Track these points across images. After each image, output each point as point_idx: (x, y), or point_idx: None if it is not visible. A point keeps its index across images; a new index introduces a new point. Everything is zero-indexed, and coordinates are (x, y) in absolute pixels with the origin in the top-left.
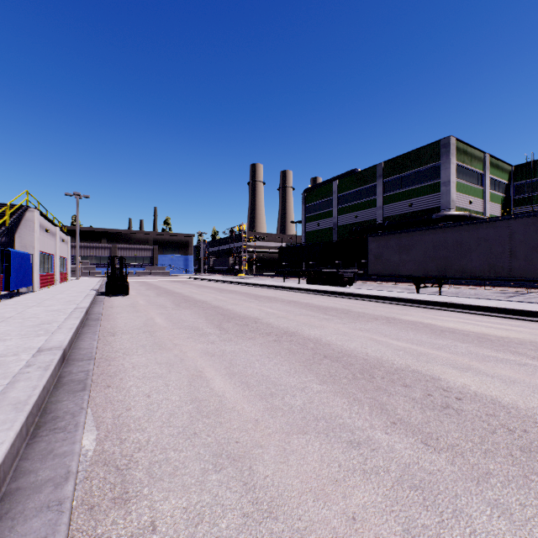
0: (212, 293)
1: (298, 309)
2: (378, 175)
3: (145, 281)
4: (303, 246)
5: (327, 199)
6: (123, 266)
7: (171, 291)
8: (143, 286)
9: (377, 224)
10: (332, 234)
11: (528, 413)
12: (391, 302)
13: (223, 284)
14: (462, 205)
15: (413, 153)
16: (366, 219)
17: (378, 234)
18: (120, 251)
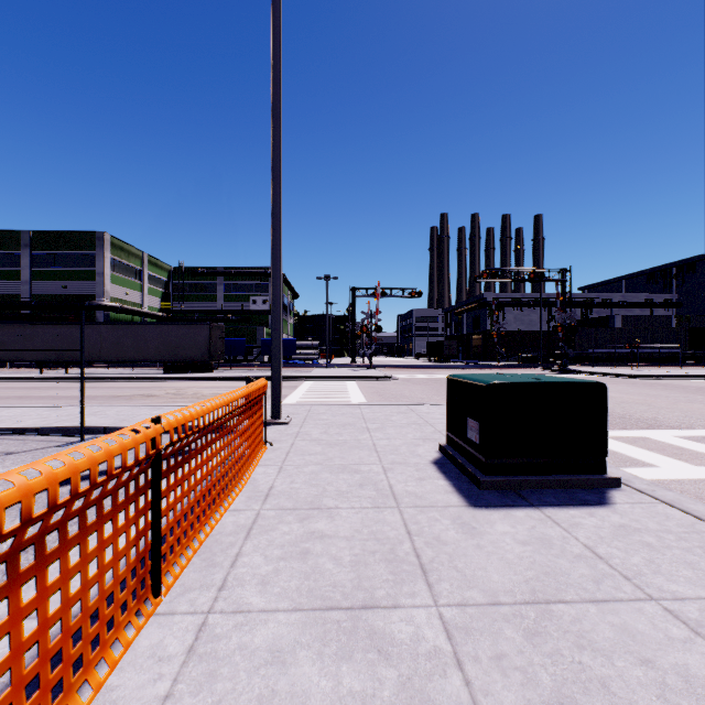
0: None
1: None
2: (25, 243)
3: None
4: None
5: None
6: None
7: None
8: None
9: (21, 302)
10: None
11: (5, 396)
12: (2, 381)
13: None
14: (119, 296)
15: (68, 234)
16: (7, 293)
17: (3, 322)
18: None
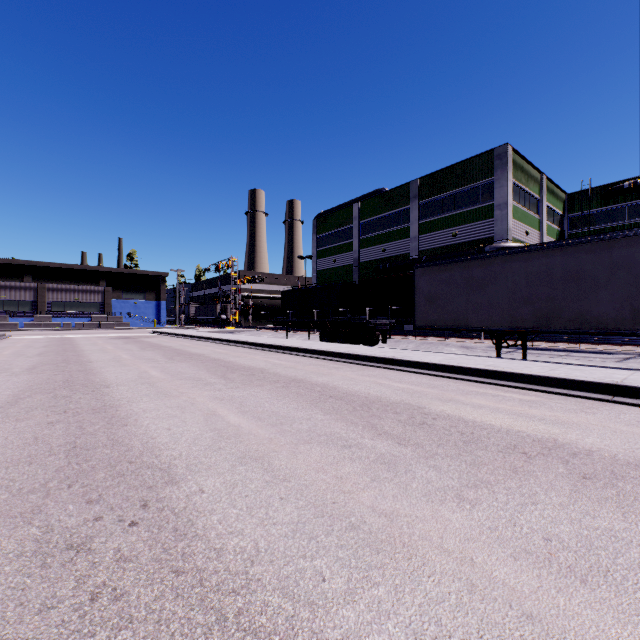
0: (149, 362)
1: (306, 411)
2: (413, 195)
3: (72, 337)
4: (314, 289)
5: (346, 227)
6: (57, 316)
7: (77, 357)
8: (47, 347)
9: (411, 260)
10: (352, 274)
11: None
12: (484, 379)
13: (191, 342)
14: (519, 236)
15: (458, 166)
16: (397, 254)
17: (432, 262)
18: (51, 294)
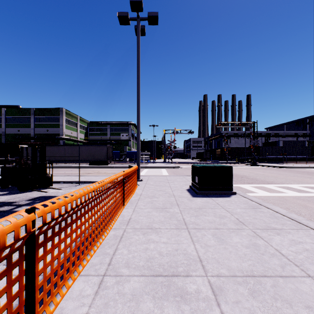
0: None
1: None
2: (32, 113)
3: None
4: None
5: None
6: None
7: None
8: None
9: (31, 137)
10: (1, 138)
11: None
12: None
13: None
14: (68, 134)
15: (49, 109)
16: (25, 133)
17: None
18: None
